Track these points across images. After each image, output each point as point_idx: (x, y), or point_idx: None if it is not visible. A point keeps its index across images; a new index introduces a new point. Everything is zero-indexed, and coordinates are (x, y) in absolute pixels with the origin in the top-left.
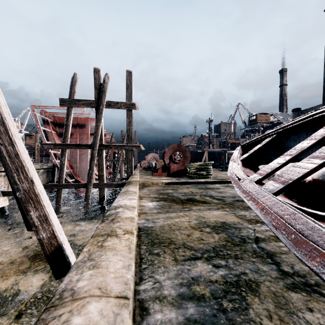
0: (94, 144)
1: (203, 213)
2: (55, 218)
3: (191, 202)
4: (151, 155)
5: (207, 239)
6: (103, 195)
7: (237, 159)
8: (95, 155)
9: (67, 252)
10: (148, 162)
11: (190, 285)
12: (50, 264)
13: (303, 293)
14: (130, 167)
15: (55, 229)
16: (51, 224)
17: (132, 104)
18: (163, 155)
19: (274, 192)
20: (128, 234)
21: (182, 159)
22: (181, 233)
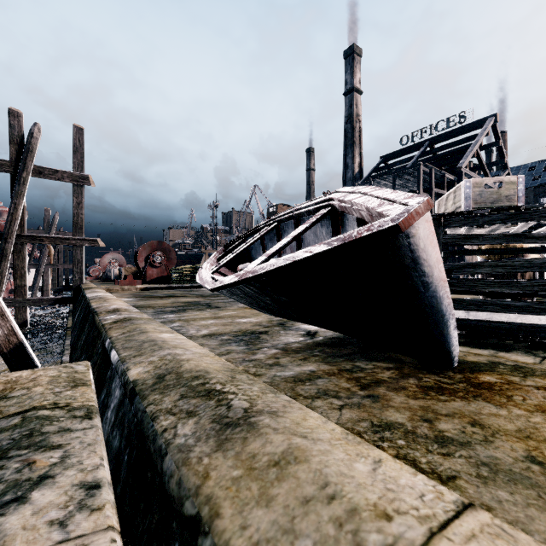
0: (9, 233)
1: (179, 299)
2: (10, 316)
3: (170, 297)
4: (110, 256)
5: (176, 305)
6: (25, 319)
7: (212, 258)
8: (9, 251)
9: (29, 350)
10: (105, 268)
11: (161, 311)
12: (8, 363)
13: (212, 308)
14: (78, 273)
15: (14, 326)
16: (9, 320)
17: (83, 177)
18: (135, 255)
19: (213, 272)
20: (119, 300)
21: (164, 261)
22: (158, 305)
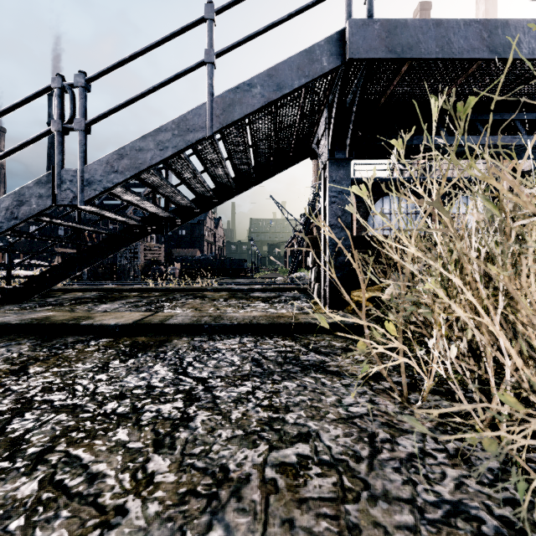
0: None
1: None
2: None
3: None
4: None
5: None
6: None
7: None
8: None
9: None
10: None
11: None
12: None
13: None
14: None
15: None
16: None
17: None
18: None
19: None
20: None
21: None
22: None
